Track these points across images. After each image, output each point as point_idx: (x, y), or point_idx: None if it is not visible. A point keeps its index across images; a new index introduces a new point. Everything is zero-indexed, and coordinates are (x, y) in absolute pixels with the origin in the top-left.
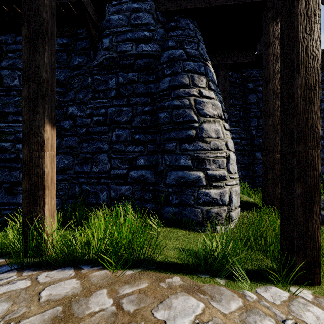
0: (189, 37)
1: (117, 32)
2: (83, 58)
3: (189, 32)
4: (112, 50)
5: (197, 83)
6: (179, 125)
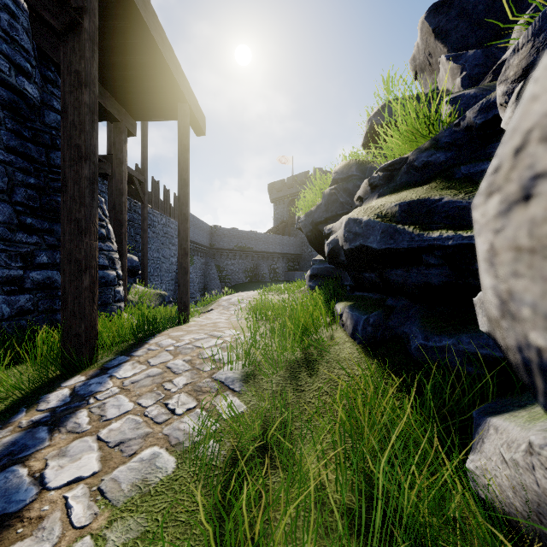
0: None
1: None
2: None
3: None
4: None
5: None
6: None
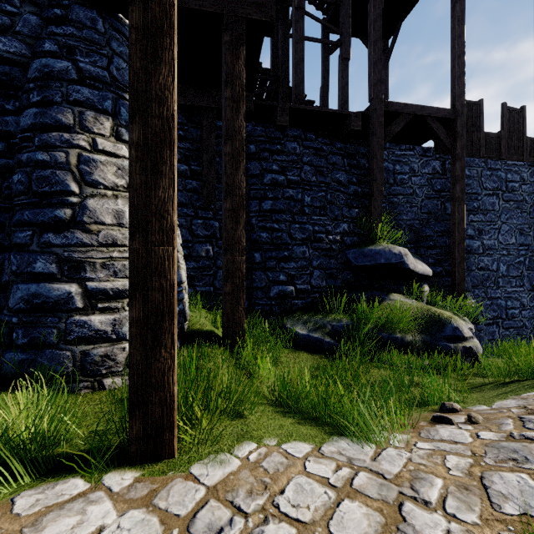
0: (91, 44)
1: None
2: None
3: (91, 34)
4: None
5: (89, 127)
6: (44, 198)
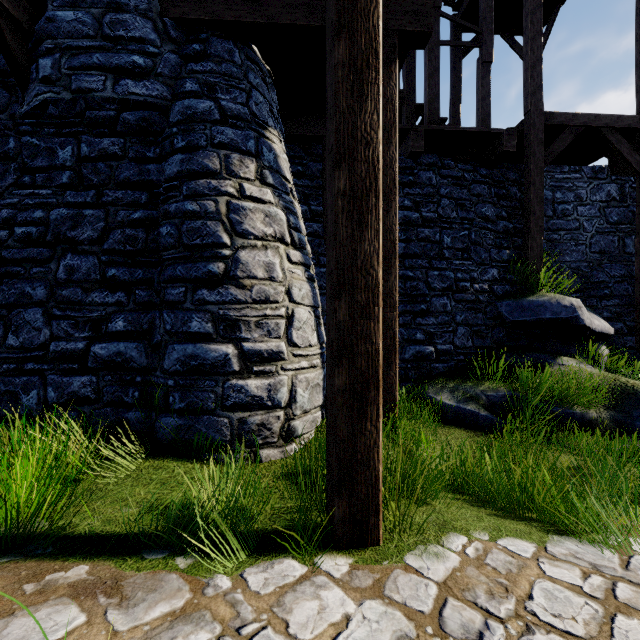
0: (230, 78)
1: (72, 48)
2: (0, 95)
3: (230, 67)
4: (59, 85)
5: (236, 171)
6: (195, 251)
